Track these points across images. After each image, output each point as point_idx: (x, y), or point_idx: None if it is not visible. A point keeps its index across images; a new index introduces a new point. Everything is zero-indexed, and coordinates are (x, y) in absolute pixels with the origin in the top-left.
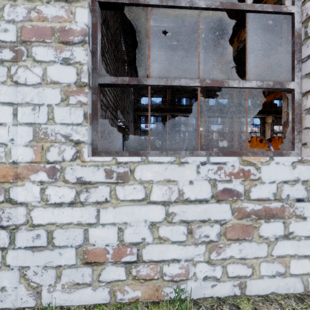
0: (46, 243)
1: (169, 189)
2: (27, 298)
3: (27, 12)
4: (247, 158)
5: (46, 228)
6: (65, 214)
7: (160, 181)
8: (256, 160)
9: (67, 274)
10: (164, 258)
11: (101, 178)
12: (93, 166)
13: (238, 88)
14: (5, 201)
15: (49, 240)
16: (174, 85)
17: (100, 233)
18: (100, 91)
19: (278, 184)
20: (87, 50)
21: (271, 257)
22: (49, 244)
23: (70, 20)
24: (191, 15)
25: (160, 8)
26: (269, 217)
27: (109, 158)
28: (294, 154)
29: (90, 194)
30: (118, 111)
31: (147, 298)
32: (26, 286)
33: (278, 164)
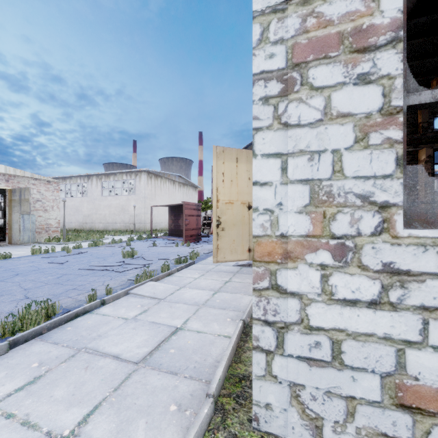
0: (330, 358)
1: None
2: (301, 430)
3: (301, 21)
4: None
5: (330, 335)
6: (362, 318)
7: None
8: None
9: (364, 414)
10: None
11: (432, 266)
12: (414, 245)
13: None
14: (270, 287)
15: (335, 353)
16: None
17: (429, 361)
18: None
19: None
20: (401, 52)
21: None
22: (334, 359)
23: (371, 11)
24: None
25: None
26: None
27: None
28: None
29: (408, 293)
30: None
31: None
32: (300, 412)
33: None
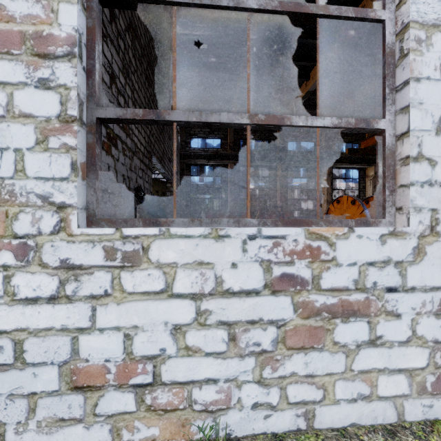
0: (13, 360)
1: (202, 275)
2: None
3: None
4: (316, 229)
5: (13, 336)
6: (42, 314)
7: (188, 264)
8: (330, 232)
9: (45, 406)
10: (194, 378)
11: (99, 259)
12: (85, 242)
13: (305, 128)
14: None
15: (17, 354)
16: (211, 121)
17: (97, 342)
18: (122, 129)
19: (360, 267)
20: (77, 68)
21: (350, 373)
22: (17, 360)
23: (51, 21)
24: (259, 22)
25: (191, 8)
26: (347, 314)
27: (111, 229)
28: (385, 223)
29: (81, 285)
30: (154, 158)
31: (169, 437)
32: None
33: (361, 239)
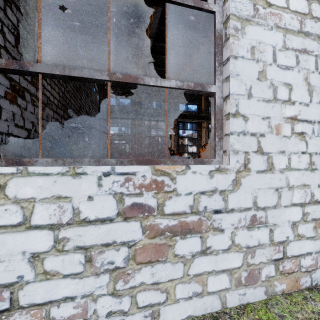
0: None
1: (60, 208)
2: None
3: None
4: (160, 167)
5: None
6: None
7: (46, 198)
8: (171, 169)
9: None
10: (53, 298)
11: None
12: None
13: (157, 87)
14: None
15: None
16: (74, 75)
17: None
18: (31, 83)
19: (195, 196)
20: None
21: (187, 277)
22: None
23: None
24: (154, 14)
25: None
26: (185, 232)
27: None
28: (215, 162)
29: None
30: (70, 110)
31: None
32: None
33: (195, 174)
